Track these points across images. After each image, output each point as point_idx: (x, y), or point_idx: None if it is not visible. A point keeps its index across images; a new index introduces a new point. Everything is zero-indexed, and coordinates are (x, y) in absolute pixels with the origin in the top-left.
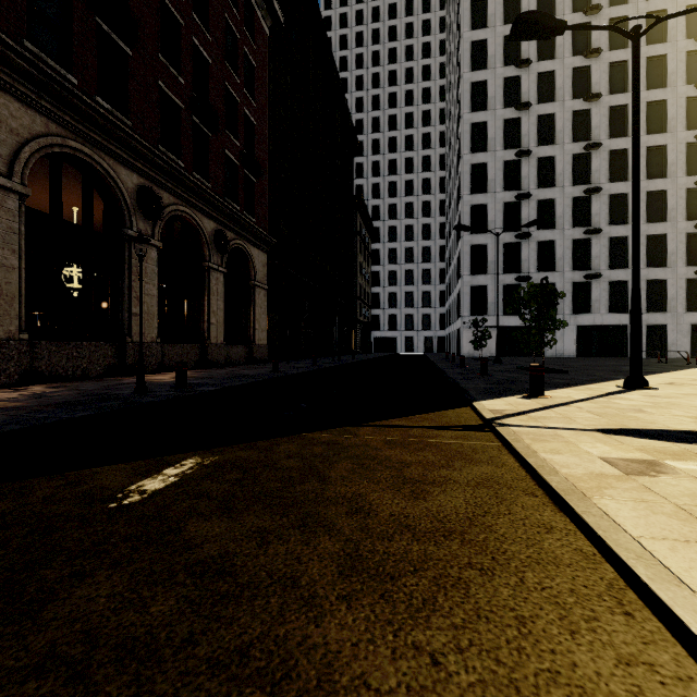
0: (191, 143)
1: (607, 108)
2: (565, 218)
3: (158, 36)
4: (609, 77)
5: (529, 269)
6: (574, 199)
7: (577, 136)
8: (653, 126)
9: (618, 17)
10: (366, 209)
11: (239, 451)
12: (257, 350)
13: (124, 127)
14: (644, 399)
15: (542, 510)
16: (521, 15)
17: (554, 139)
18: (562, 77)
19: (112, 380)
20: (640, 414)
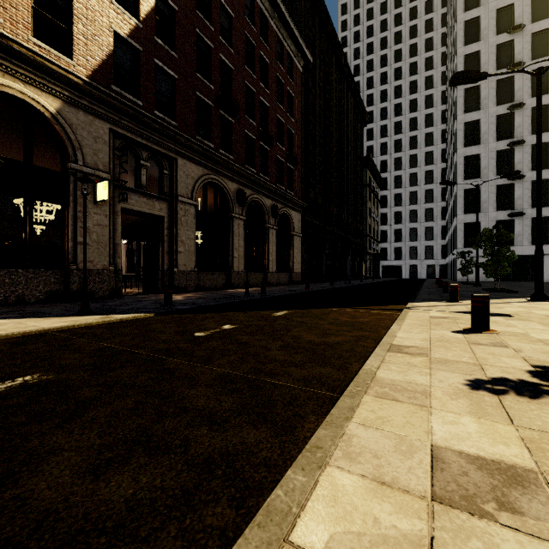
0: (259, 157)
1: None
2: None
3: (244, 105)
4: None
5: (523, 206)
6: None
7: None
8: None
9: None
10: (374, 166)
11: (299, 310)
12: (295, 275)
13: (231, 162)
14: (522, 305)
15: (389, 322)
16: (455, 75)
17: None
18: None
19: (227, 291)
20: (494, 309)
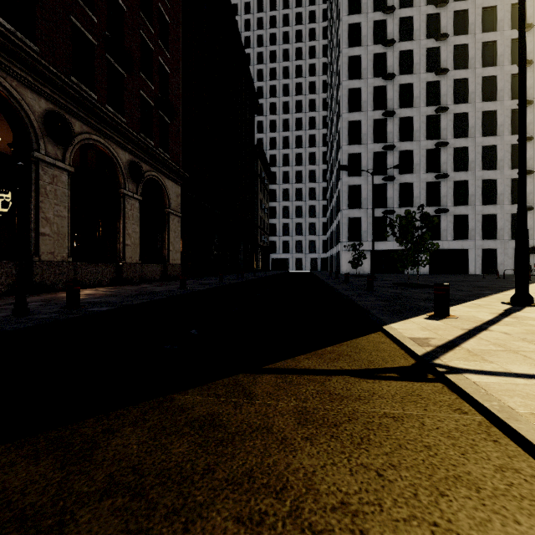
0: (105, 79)
1: (452, 80)
2: (421, 165)
3: None
4: (454, 57)
5: (393, 205)
6: (427, 151)
7: (430, 102)
8: (487, 96)
9: (460, 10)
10: (265, 157)
11: (20, 463)
12: (171, 268)
13: (28, 50)
14: None
15: None
16: None
17: (412, 104)
18: (418, 55)
19: (11, 299)
20: None
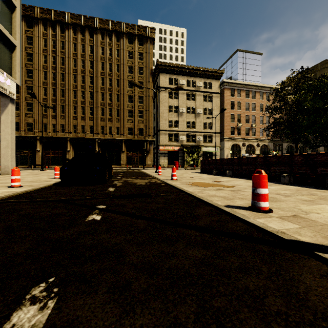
0: None
1: None
2: None
3: None
4: None
5: None
6: None
7: None
8: None
9: None
10: None
11: None
12: None
13: None
14: None
15: None
16: None
17: None
18: None
19: None
20: None
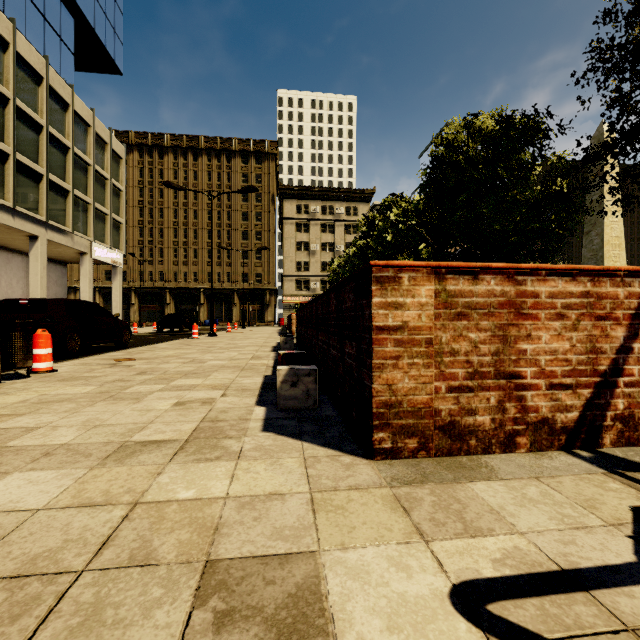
0: None
1: None
2: None
3: None
4: None
5: None
6: None
7: None
8: None
9: None
10: None
11: None
12: None
13: None
14: None
15: None
16: None
17: None
18: None
19: None
20: None
